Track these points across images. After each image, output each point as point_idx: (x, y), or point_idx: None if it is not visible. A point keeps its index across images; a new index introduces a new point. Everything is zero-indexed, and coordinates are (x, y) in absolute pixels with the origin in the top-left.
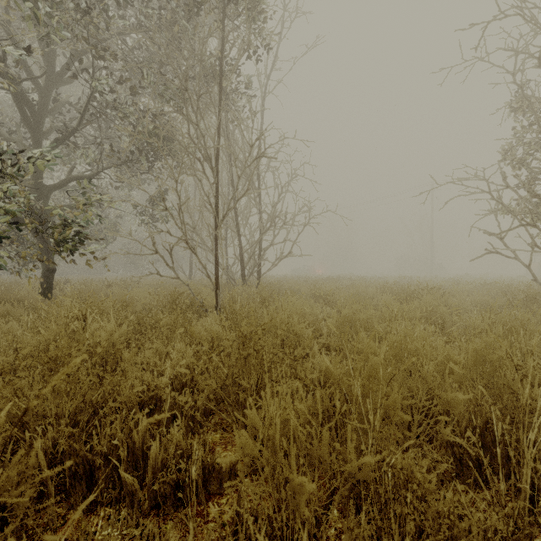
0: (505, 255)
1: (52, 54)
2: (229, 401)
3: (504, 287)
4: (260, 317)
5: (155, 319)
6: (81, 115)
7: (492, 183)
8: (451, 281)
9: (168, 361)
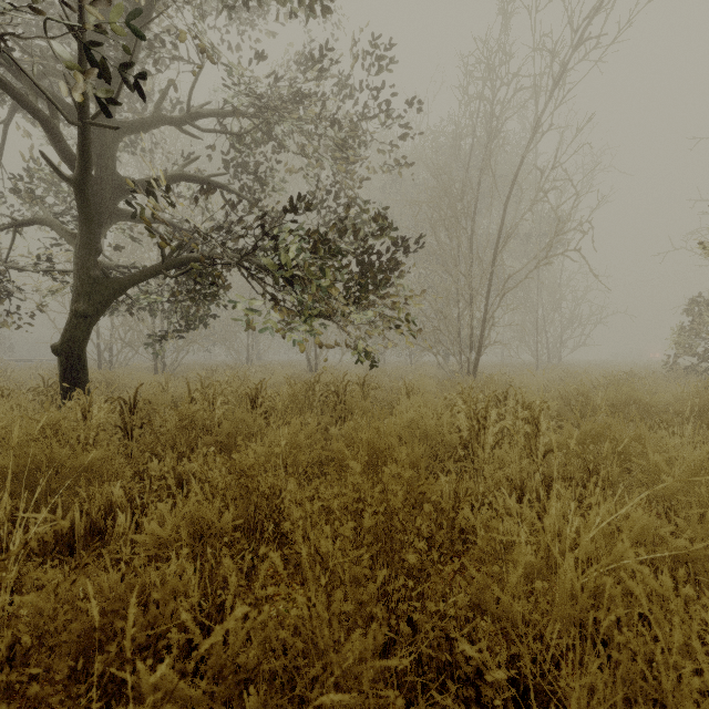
0: None
1: None
2: None
3: None
4: None
5: None
6: None
7: None
8: None
9: None
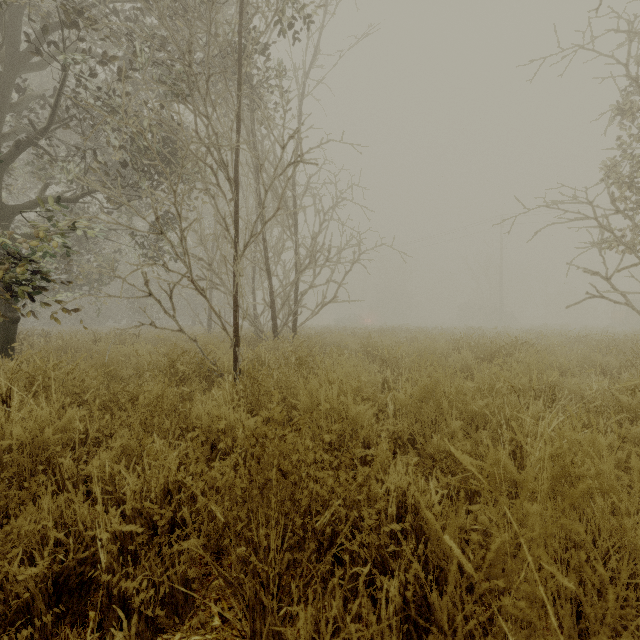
0: (612, 300)
1: (14, 26)
2: (229, 577)
3: (607, 342)
4: (295, 387)
5: (135, 394)
6: (52, 108)
7: (597, 206)
8: (533, 334)
9: (134, 476)
